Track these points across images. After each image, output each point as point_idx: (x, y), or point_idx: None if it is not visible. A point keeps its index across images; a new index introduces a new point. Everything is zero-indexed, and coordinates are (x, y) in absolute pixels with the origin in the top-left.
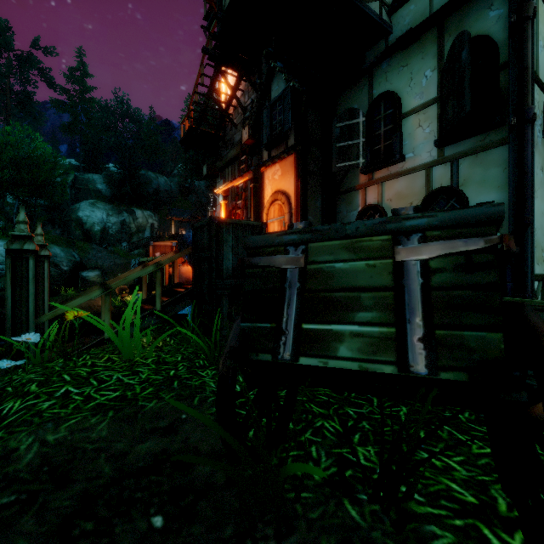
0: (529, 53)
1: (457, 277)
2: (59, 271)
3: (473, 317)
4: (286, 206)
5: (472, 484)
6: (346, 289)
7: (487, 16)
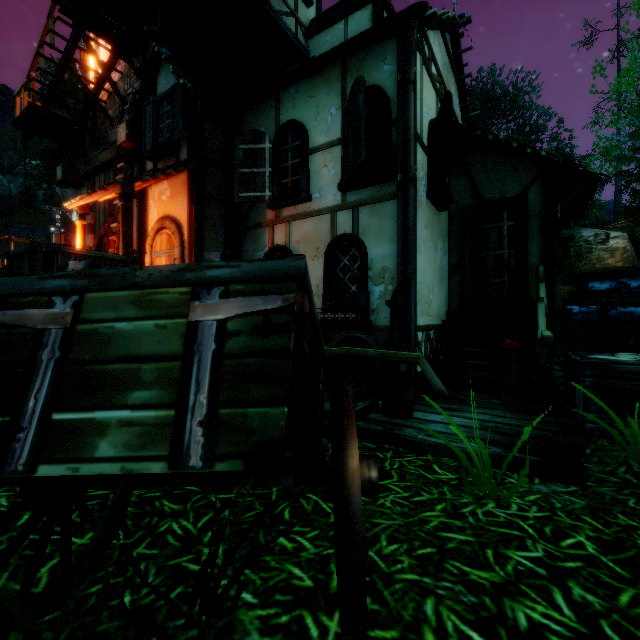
0: (411, 115)
1: (253, 342)
2: None
3: (261, 390)
4: (176, 238)
5: (315, 562)
6: (124, 359)
7: (382, 69)
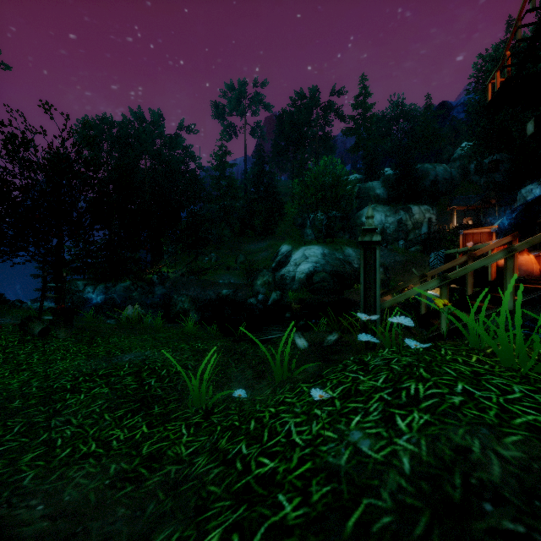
0: None
1: None
2: (352, 268)
3: None
4: None
5: None
6: None
7: None
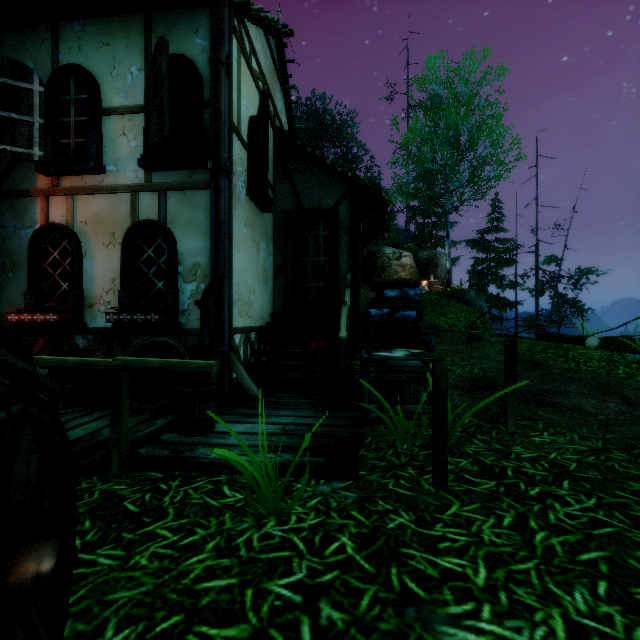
0: (223, 100)
1: None
2: None
3: None
4: None
5: None
6: None
7: (194, 40)
